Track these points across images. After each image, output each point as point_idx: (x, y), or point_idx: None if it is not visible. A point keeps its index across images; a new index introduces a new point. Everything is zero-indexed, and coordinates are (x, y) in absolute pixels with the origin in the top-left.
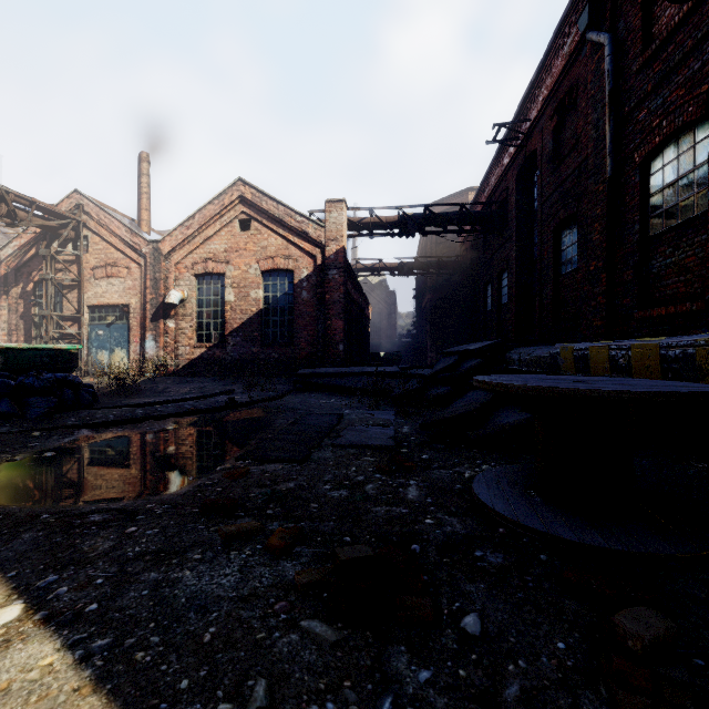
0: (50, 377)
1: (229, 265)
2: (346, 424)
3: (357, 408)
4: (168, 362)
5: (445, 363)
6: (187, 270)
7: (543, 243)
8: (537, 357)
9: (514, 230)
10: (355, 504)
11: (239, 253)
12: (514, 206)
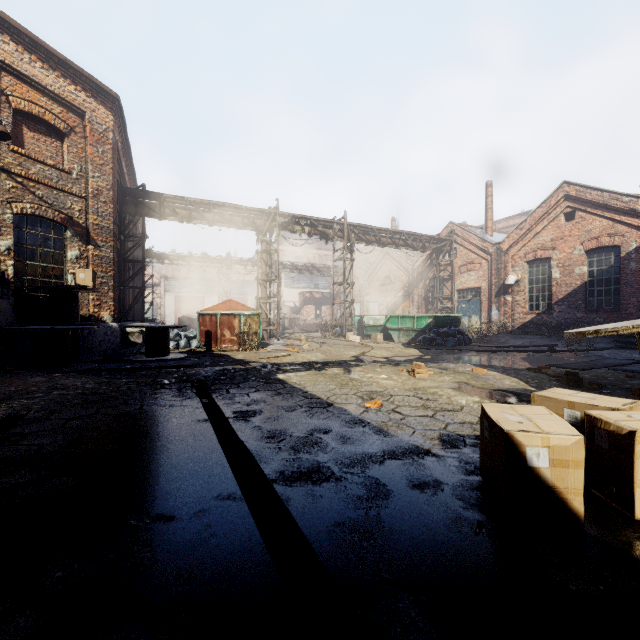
0: (454, 329)
1: (555, 250)
2: (635, 365)
3: None
4: (507, 324)
5: None
6: (520, 259)
7: None
8: None
9: None
10: (595, 379)
11: (564, 239)
12: None
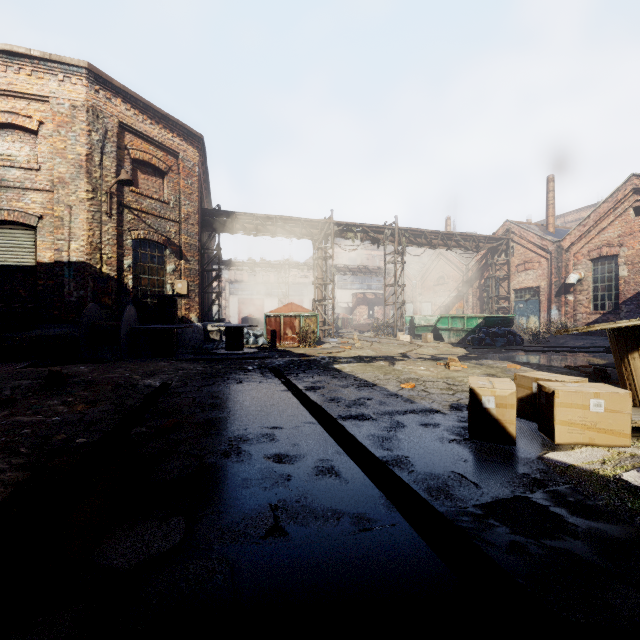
0: (504, 329)
1: (622, 247)
2: None
3: None
4: (568, 325)
5: None
6: (583, 257)
7: None
8: None
9: None
10: None
11: (633, 235)
12: None
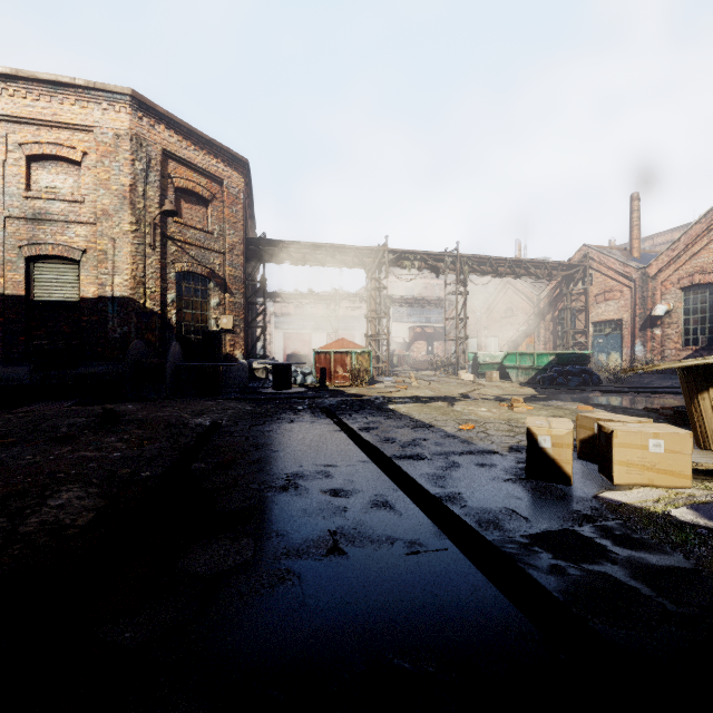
0: (579, 367)
1: None
2: None
3: None
4: (654, 363)
5: None
6: (672, 286)
7: None
8: None
9: None
10: None
11: None
12: None
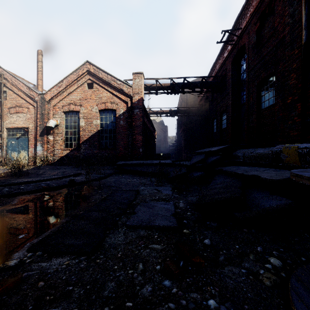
0: None
1: (82, 107)
2: (140, 199)
3: (148, 185)
4: (49, 158)
5: (198, 158)
6: (59, 109)
7: (249, 93)
8: (259, 154)
9: (230, 90)
10: None
11: (87, 100)
12: (230, 77)
